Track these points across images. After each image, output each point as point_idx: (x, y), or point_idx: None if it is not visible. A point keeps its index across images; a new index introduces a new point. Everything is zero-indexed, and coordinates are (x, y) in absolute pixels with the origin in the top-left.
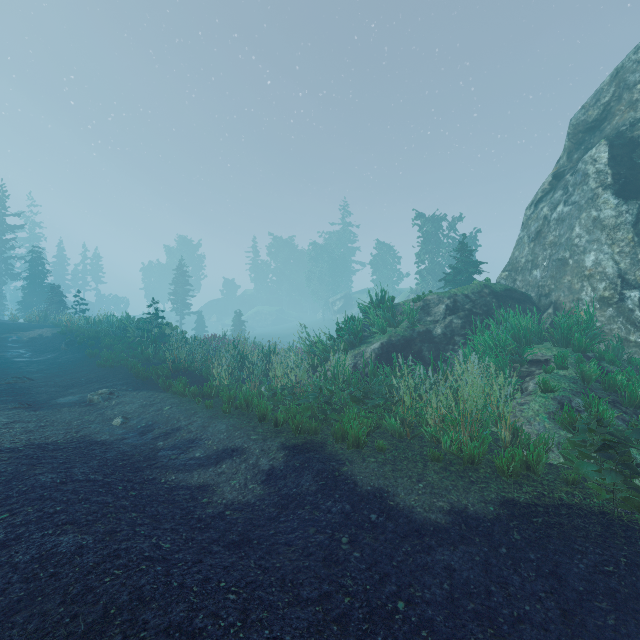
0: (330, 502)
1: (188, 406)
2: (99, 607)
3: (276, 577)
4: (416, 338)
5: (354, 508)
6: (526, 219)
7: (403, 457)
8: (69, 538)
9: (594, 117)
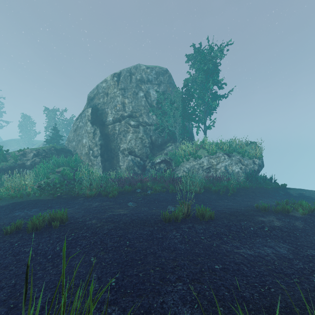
0: None
1: None
2: None
3: None
4: (17, 166)
5: None
6: (74, 123)
7: None
8: None
9: (93, 97)
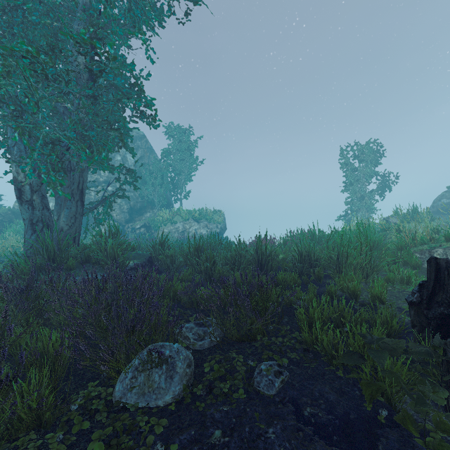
0: None
1: None
2: None
3: None
4: None
5: None
6: None
7: None
8: None
9: None
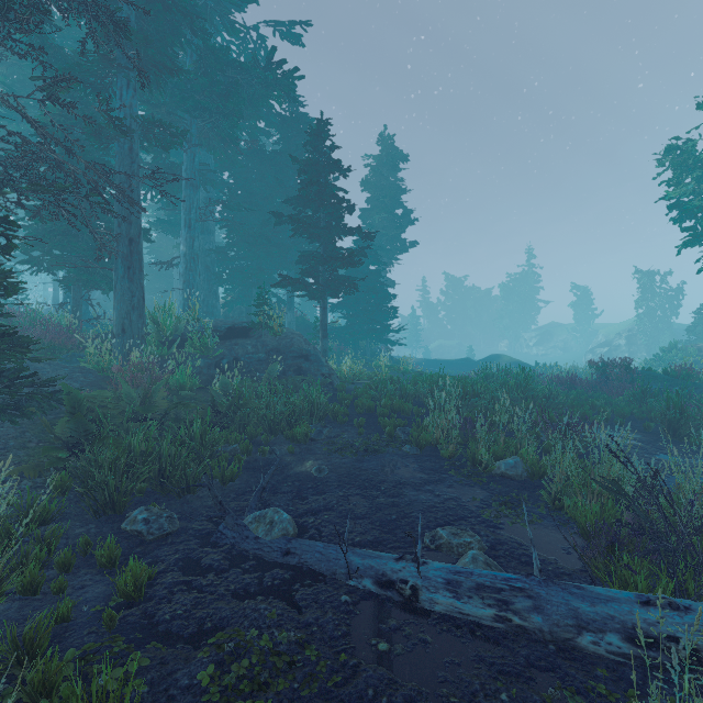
0: None
1: None
2: None
3: None
4: (698, 362)
5: None
6: None
7: None
8: None
9: None
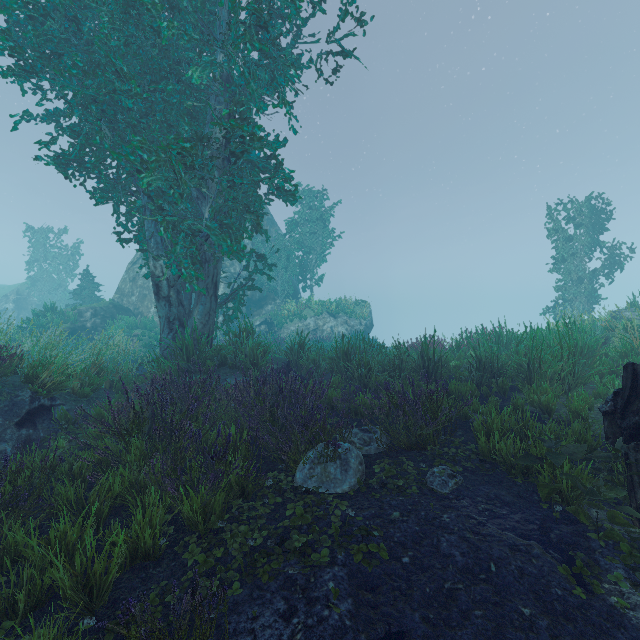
0: None
1: None
2: None
3: None
4: (78, 329)
5: None
6: (128, 269)
7: None
8: None
9: None
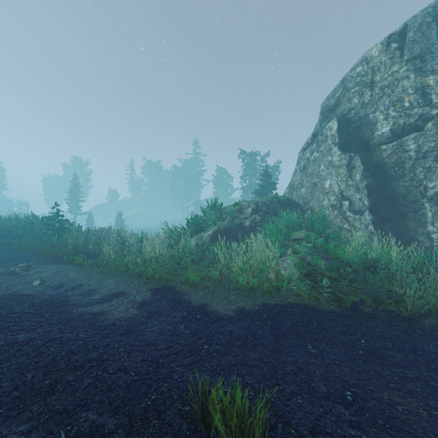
0: (176, 312)
1: (87, 272)
2: (50, 358)
3: (145, 343)
4: (234, 228)
5: (189, 314)
6: (299, 159)
7: (218, 290)
8: (23, 336)
9: (332, 104)
